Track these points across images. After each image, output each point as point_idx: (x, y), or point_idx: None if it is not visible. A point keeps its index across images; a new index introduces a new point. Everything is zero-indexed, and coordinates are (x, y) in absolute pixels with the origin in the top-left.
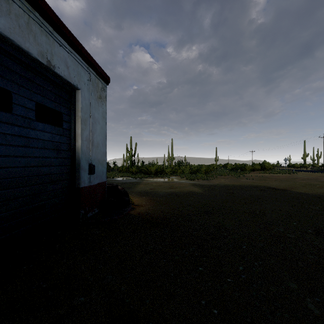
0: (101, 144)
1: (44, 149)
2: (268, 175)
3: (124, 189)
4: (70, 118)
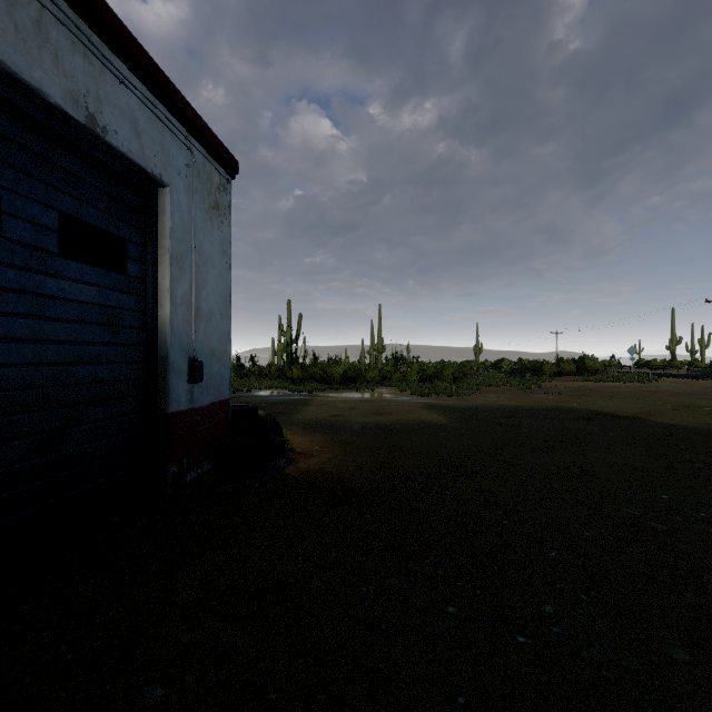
0: (218, 313)
1: (82, 324)
2: (593, 386)
3: (274, 415)
4: (144, 253)
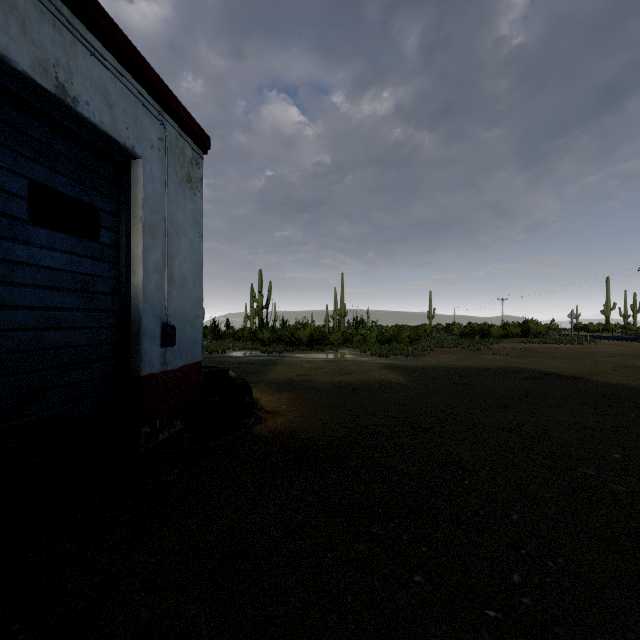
0: (191, 280)
1: (53, 290)
2: (536, 348)
3: (245, 375)
4: (117, 222)
